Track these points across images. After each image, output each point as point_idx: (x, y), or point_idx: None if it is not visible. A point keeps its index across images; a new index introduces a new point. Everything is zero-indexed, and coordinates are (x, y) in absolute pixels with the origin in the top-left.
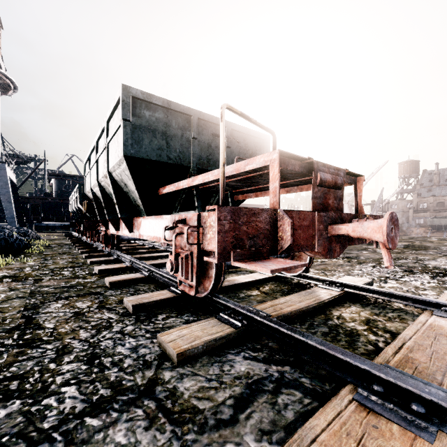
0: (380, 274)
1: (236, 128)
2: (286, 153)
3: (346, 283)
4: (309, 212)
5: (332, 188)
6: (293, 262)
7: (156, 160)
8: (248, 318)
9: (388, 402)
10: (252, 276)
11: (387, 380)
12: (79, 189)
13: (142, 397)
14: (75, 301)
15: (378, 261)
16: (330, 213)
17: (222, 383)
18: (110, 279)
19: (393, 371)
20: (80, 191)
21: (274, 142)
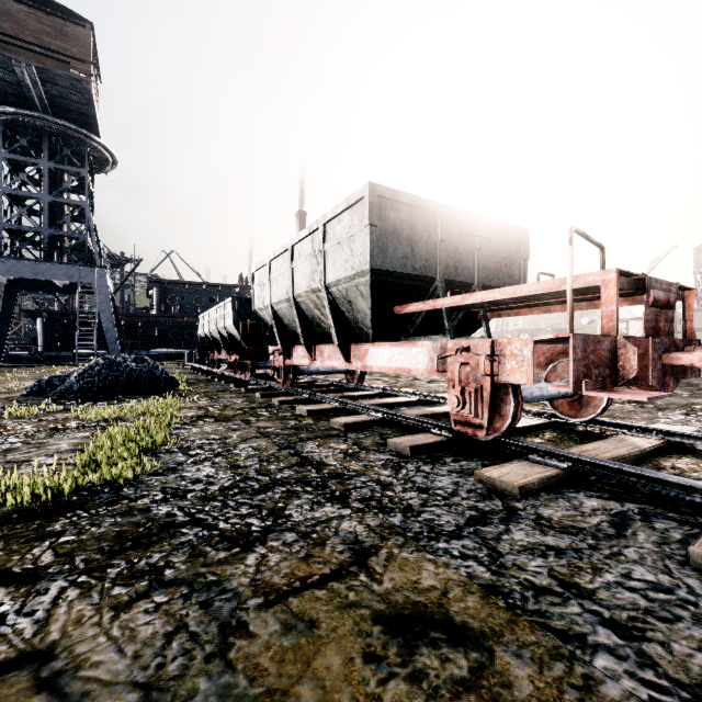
0: None
1: (488, 223)
2: (622, 271)
3: (667, 431)
4: (643, 338)
5: (664, 308)
6: (652, 393)
7: (401, 273)
8: (569, 461)
9: None
10: (520, 421)
11: None
12: (233, 305)
13: (513, 517)
14: (324, 442)
15: (688, 407)
16: (663, 339)
17: (583, 512)
18: (340, 421)
19: None
20: (234, 307)
21: (604, 258)
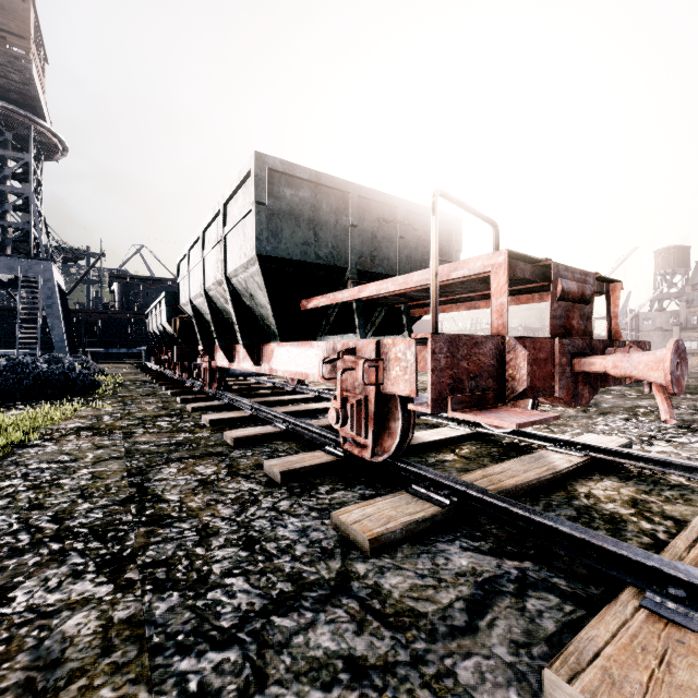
0: (640, 431)
1: (412, 208)
2: (516, 254)
3: (591, 445)
4: (547, 339)
5: (578, 302)
6: (538, 414)
7: (301, 261)
8: (456, 493)
9: (694, 611)
10: (440, 432)
11: (688, 582)
12: (167, 300)
13: (337, 595)
14: (193, 464)
15: (631, 411)
16: (575, 340)
17: (441, 580)
18: (232, 434)
19: (696, 570)
20: (168, 303)
21: (497, 237)
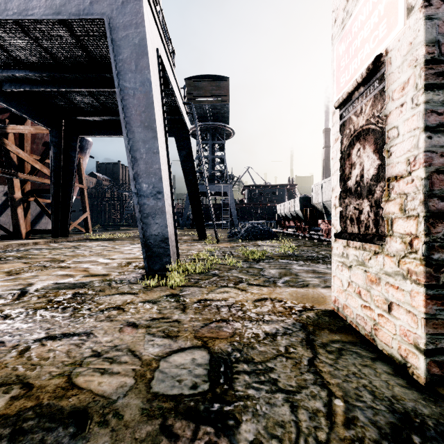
0: None
1: None
2: None
3: None
4: None
5: None
6: None
7: None
8: None
9: None
10: None
11: None
12: (300, 201)
13: None
14: None
15: None
16: None
17: None
18: None
19: None
20: (300, 202)
21: None
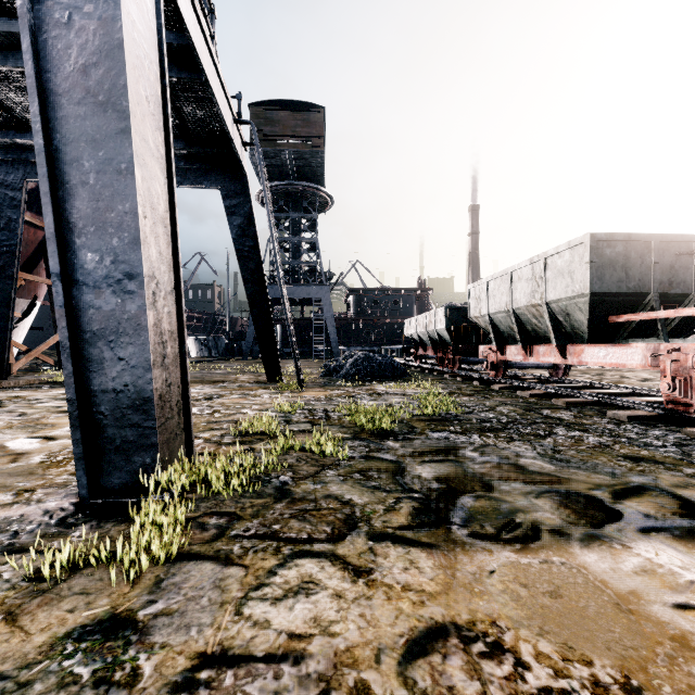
0: None
1: None
2: None
3: None
4: None
5: None
6: None
7: (616, 292)
8: None
9: None
10: None
11: None
12: (445, 313)
13: None
14: (555, 411)
15: None
16: None
17: None
18: (562, 400)
19: None
20: (446, 315)
21: None
